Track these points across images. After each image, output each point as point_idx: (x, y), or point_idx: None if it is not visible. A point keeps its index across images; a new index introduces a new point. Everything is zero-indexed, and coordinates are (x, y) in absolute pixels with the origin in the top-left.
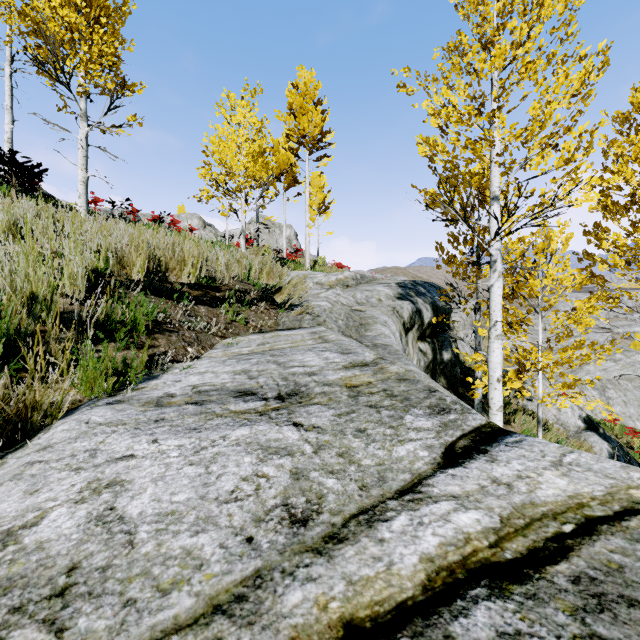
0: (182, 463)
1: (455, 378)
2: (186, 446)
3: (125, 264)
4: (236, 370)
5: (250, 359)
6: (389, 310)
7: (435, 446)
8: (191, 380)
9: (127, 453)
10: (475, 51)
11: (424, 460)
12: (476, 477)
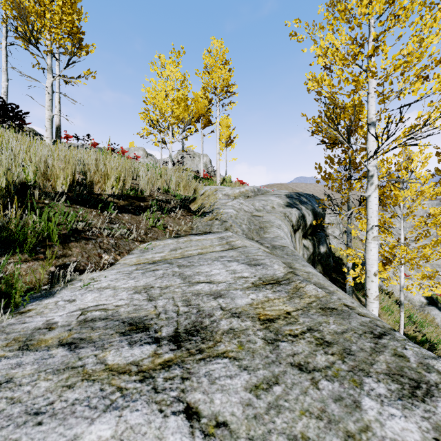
0: None
1: (329, 266)
2: None
3: (49, 177)
4: (138, 286)
5: (156, 270)
6: (281, 215)
7: None
8: (85, 300)
9: None
10: None
11: None
12: None
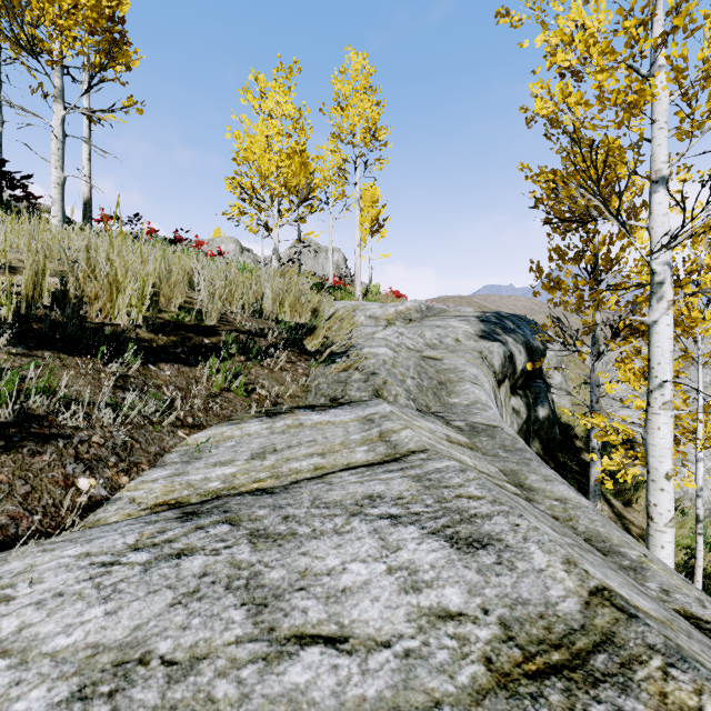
0: None
1: (554, 442)
2: None
3: None
4: (102, 646)
5: (187, 554)
6: (476, 357)
7: None
8: None
9: None
10: None
11: None
12: None
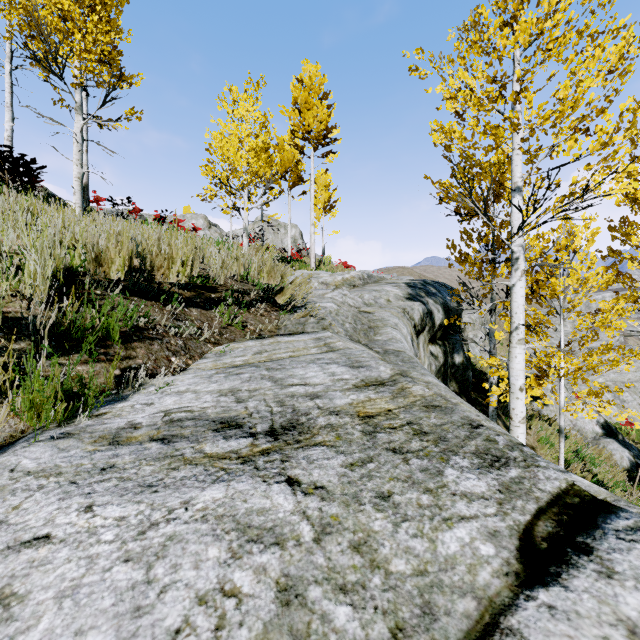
0: (114, 557)
1: (467, 382)
2: (129, 520)
3: (102, 261)
4: (222, 389)
5: (241, 374)
6: (399, 312)
7: (502, 533)
8: (165, 403)
9: (42, 531)
10: (497, 26)
11: (491, 565)
12: (594, 617)
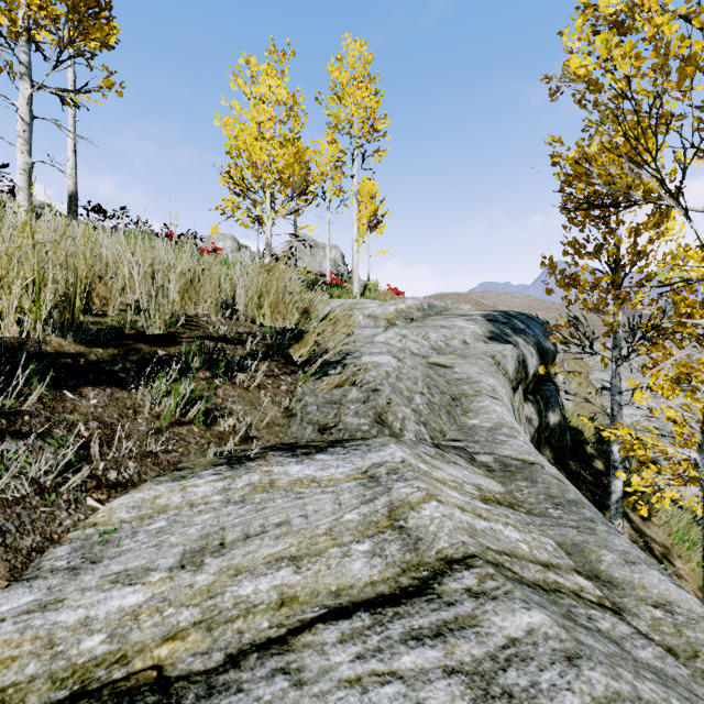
0: None
1: (565, 450)
2: None
3: None
4: None
5: None
6: (490, 363)
7: None
8: None
9: None
10: None
11: None
12: None
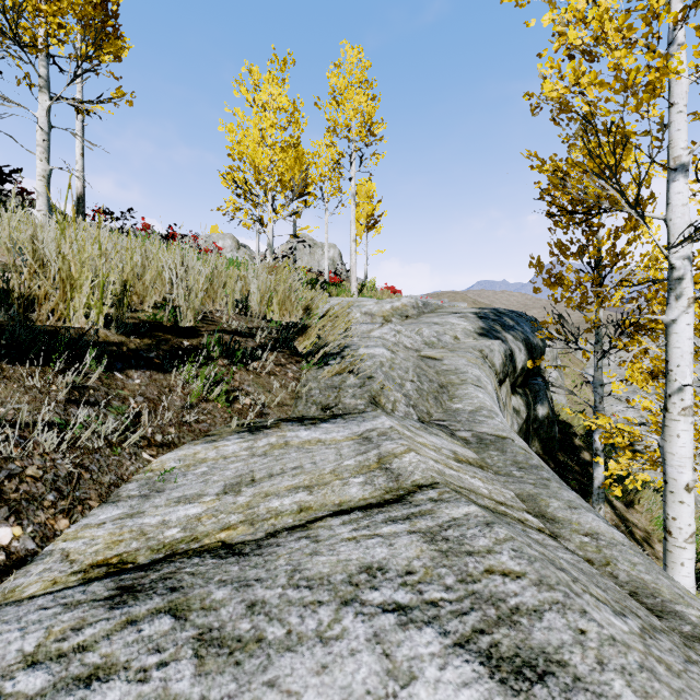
0: None
1: (553, 441)
2: None
3: None
4: None
5: (101, 680)
6: (477, 356)
7: None
8: None
9: None
10: None
11: None
12: None
